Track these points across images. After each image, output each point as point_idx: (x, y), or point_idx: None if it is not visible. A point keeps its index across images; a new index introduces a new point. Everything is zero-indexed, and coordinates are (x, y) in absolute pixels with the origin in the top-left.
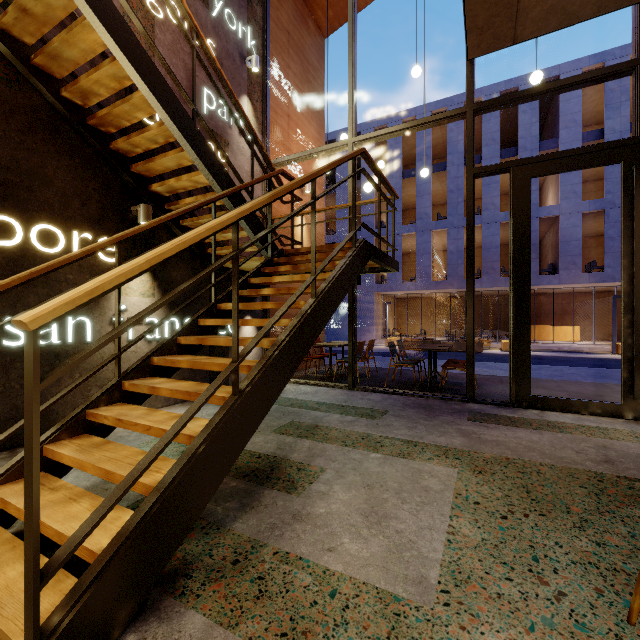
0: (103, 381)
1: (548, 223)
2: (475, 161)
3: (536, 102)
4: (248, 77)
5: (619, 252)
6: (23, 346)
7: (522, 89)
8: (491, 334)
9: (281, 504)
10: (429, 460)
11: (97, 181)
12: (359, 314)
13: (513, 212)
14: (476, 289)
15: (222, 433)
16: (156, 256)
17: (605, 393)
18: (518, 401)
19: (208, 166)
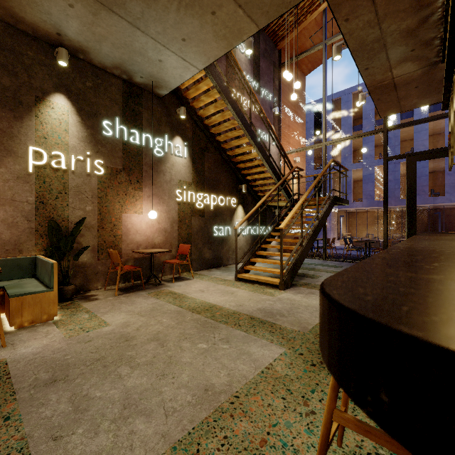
0: (232, 249)
1: None
2: (409, 116)
3: None
4: (273, 116)
5: None
6: (216, 236)
7: None
8: None
9: (311, 279)
10: None
11: (231, 178)
12: None
13: (407, 177)
14: None
15: (301, 255)
16: (293, 214)
17: None
18: None
19: (273, 172)
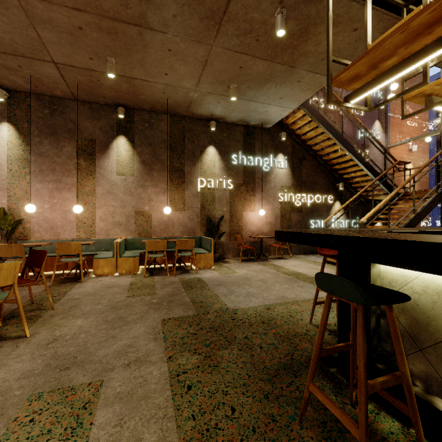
0: None
1: None
2: None
3: None
4: (378, 111)
5: None
6: (313, 228)
7: None
8: None
9: None
10: None
11: (327, 178)
12: None
13: None
14: None
15: None
16: (375, 210)
17: None
18: None
19: (369, 170)
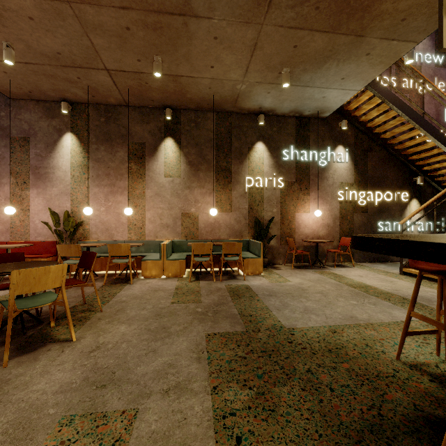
0: None
1: None
2: None
3: None
4: None
5: None
6: (382, 231)
7: None
8: None
9: None
10: None
11: (401, 172)
12: None
13: None
14: None
15: None
16: None
17: None
18: None
19: None
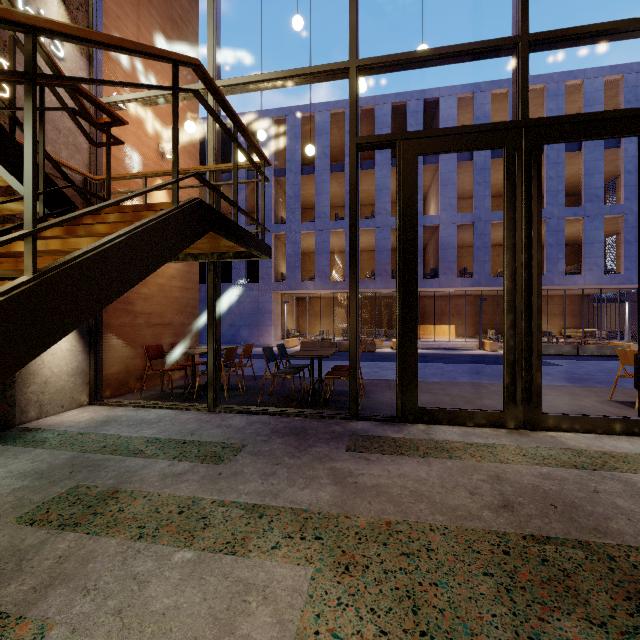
0: None
1: (430, 231)
2: (370, 166)
3: (421, 118)
4: None
5: (484, 261)
6: None
7: (410, 104)
8: (384, 333)
9: None
10: (272, 551)
11: None
12: (257, 314)
13: (399, 193)
14: (371, 290)
15: None
16: None
17: (484, 395)
18: (405, 415)
19: None
